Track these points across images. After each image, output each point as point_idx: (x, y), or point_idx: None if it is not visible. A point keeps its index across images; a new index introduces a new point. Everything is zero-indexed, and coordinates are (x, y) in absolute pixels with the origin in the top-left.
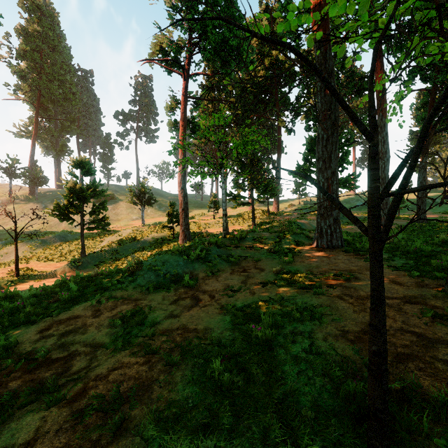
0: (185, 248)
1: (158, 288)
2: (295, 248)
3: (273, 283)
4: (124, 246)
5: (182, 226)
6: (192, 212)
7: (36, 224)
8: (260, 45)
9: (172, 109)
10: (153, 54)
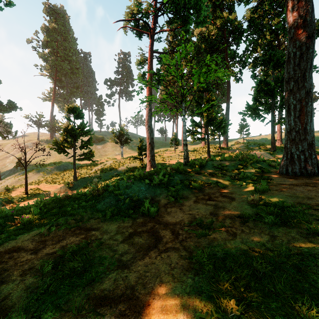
0: (147, 174)
1: (116, 215)
2: (262, 175)
3: (257, 219)
4: (105, 173)
5: (149, 157)
6: (158, 149)
7: (52, 158)
8: (212, 13)
9: (141, 64)
10: (127, 22)
